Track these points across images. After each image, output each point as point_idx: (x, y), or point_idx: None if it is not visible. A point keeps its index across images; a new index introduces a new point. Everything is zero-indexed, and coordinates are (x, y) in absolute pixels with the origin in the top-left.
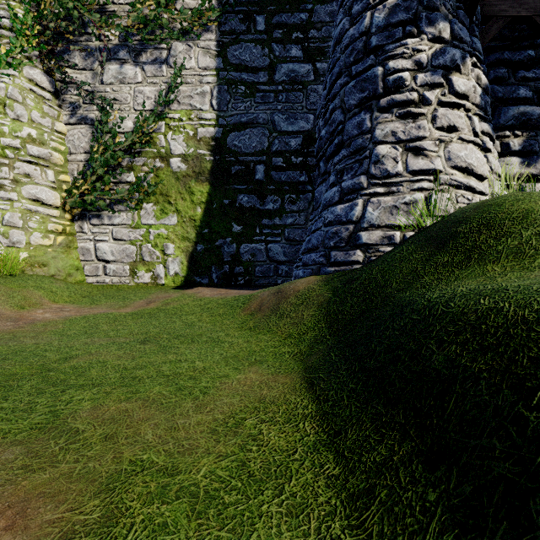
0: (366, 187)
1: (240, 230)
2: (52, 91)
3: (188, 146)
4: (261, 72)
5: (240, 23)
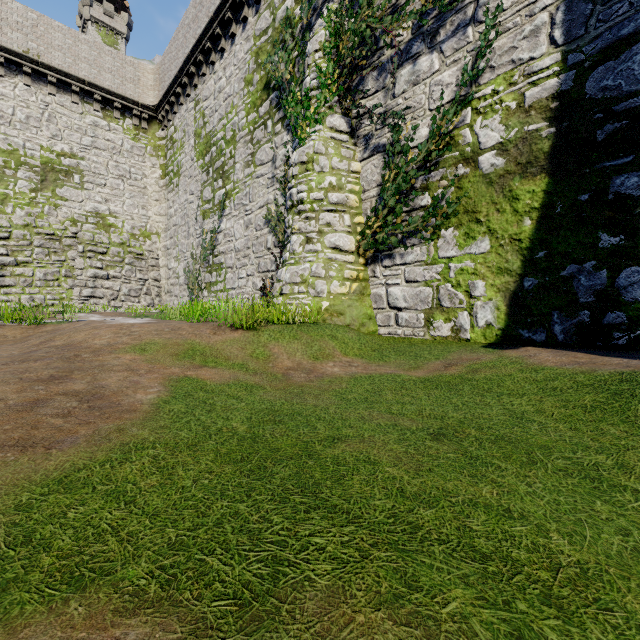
0: None
1: (616, 244)
2: (348, 131)
3: (508, 127)
4: None
5: None
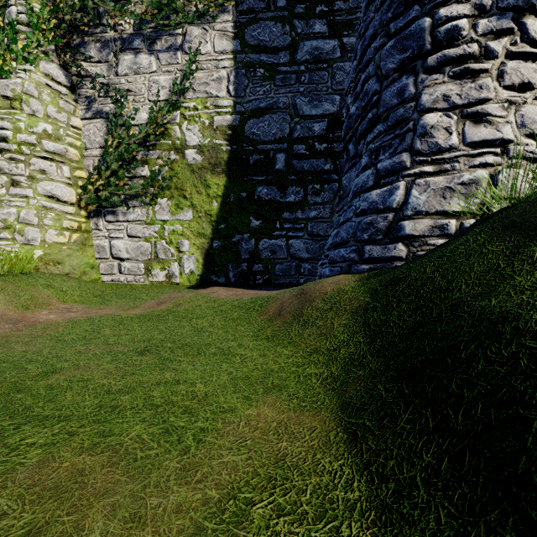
0: (409, 167)
1: (258, 225)
2: (68, 86)
3: (204, 136)
4: (281, 53)
5: (259, 0)
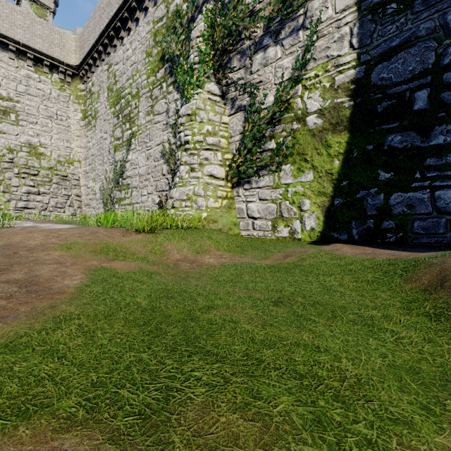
0: None
1: (388, 178)
2: (220, 95)
3: (324, 99)
4: None
5: None
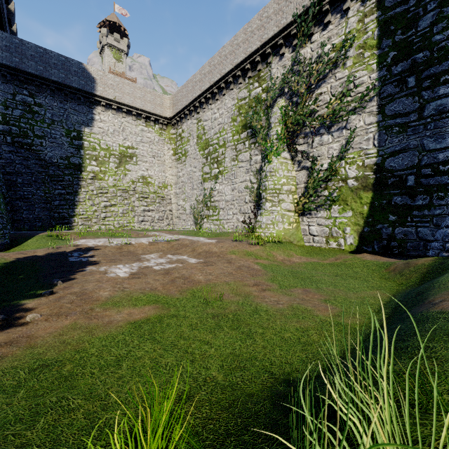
0: None
1: (394, 219)
2: (291, 158)
3: (358, 171)
4: (411, 114)
5: (395, 88)
